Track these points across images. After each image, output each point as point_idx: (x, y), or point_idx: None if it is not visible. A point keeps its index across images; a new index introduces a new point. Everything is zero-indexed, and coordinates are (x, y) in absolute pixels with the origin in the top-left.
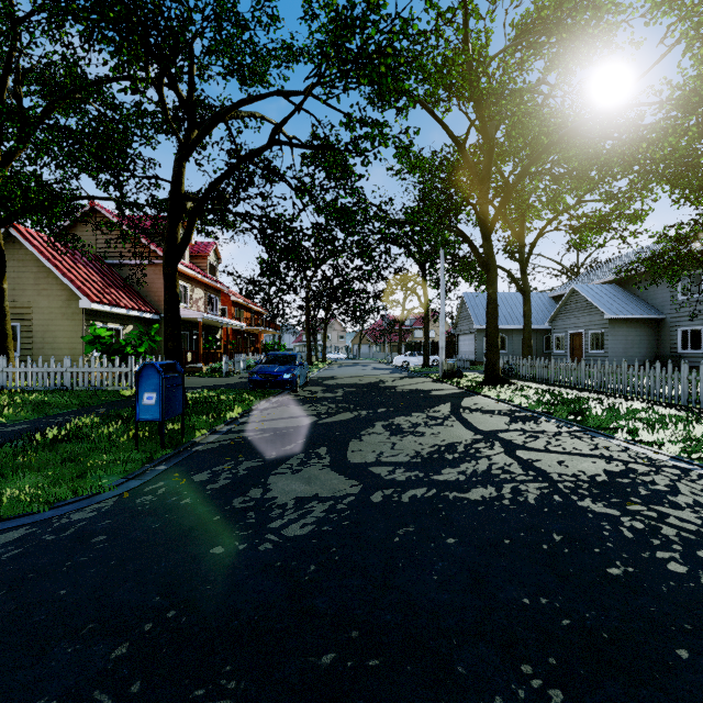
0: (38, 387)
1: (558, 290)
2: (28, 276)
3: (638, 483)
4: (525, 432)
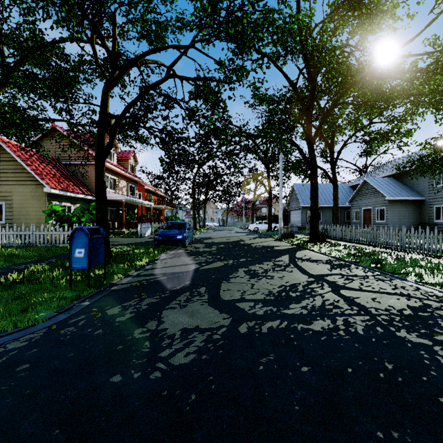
0: (14, 244)
1: (354, 182)
2: (9, 171)
3: (436, 316)
4: (343, 275)
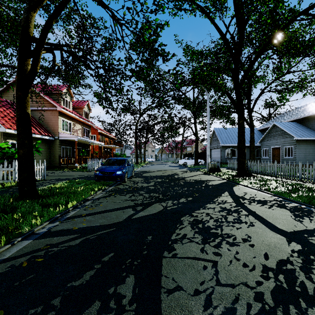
0: None
1: (262, 126)
2: None
3: None
4: None
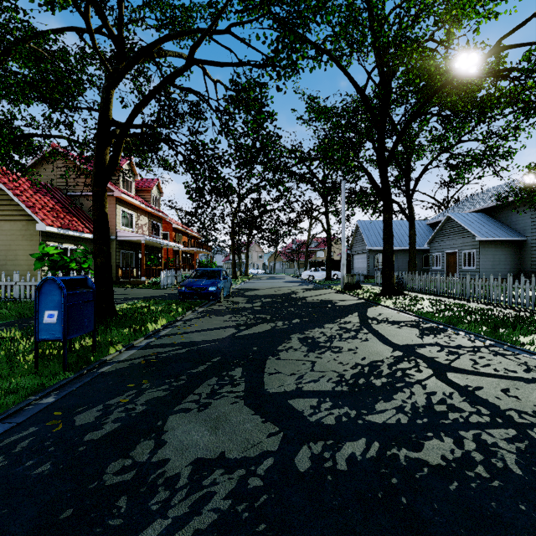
0: None
1: (434, 218)
2: None
3: None
4: (442, 347)
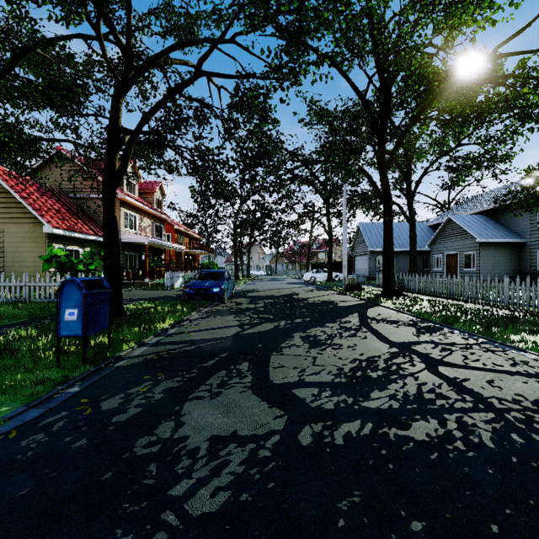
0: (1, 299)
1: (435, 220)
2: None
3: None
4: (436, 344)
